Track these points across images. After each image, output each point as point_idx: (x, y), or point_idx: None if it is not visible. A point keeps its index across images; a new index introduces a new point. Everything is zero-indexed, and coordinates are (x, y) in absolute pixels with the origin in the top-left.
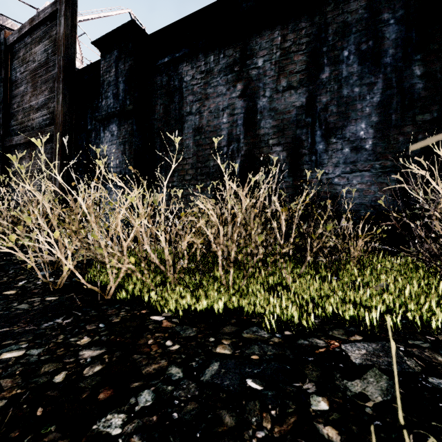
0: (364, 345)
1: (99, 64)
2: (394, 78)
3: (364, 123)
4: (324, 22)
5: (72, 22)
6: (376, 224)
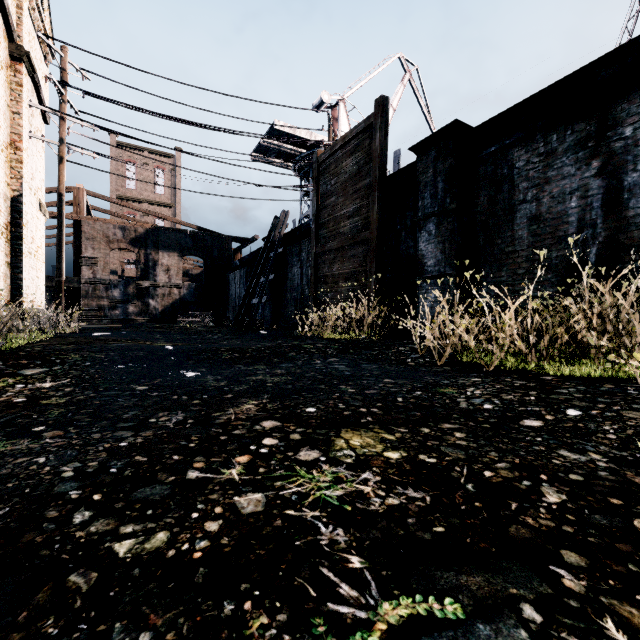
0: None
1: (413, 166)
2: None
3: None
4: None
5: (385, 131)
6: None
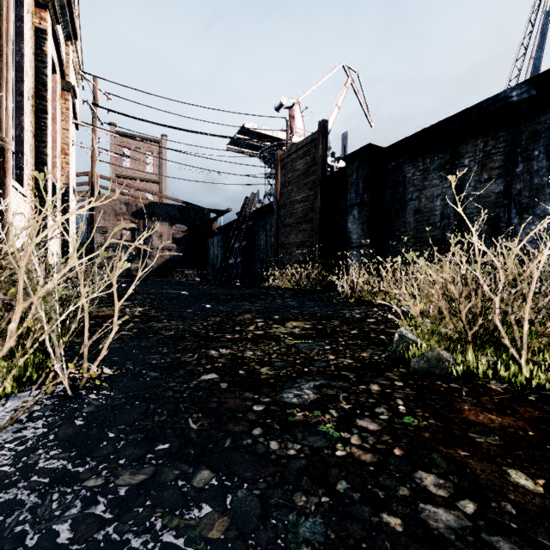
0: None
1: (344, 170)
2: None
3: None
4: (518, 131)
5: (325, 144)
6: None
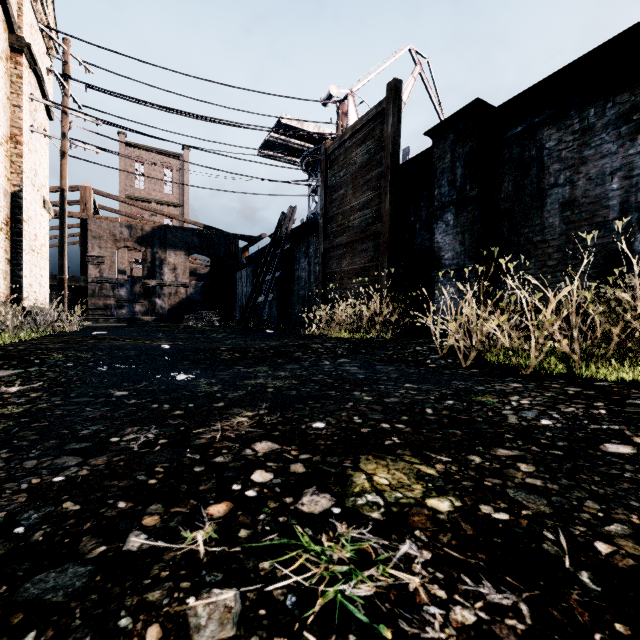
0: None
1: (428, 152)
2: None
3: None
4: None
5: (397, 117)
6: None
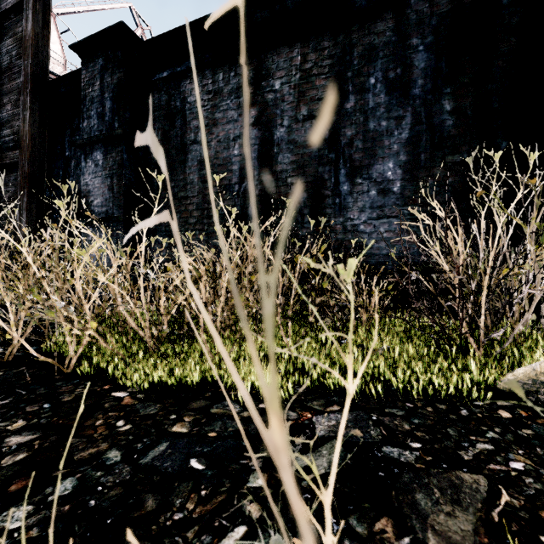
0: (337, 416)
1: (80, 74)
2: (423, 112)
3: (392, 162)
4: (349, 43)
5: (43, 18)
6: (402, 278)
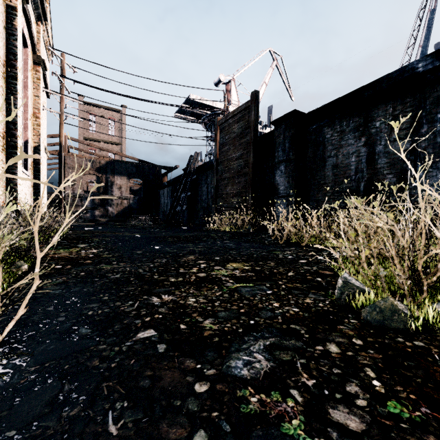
0: None
1: (272, 132)
2: None
3: None
4: (423, 97)
5: (257, 111)
6: None
